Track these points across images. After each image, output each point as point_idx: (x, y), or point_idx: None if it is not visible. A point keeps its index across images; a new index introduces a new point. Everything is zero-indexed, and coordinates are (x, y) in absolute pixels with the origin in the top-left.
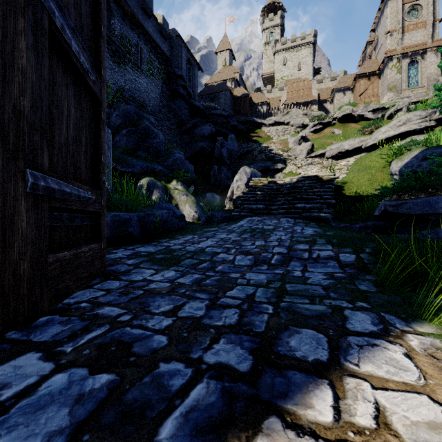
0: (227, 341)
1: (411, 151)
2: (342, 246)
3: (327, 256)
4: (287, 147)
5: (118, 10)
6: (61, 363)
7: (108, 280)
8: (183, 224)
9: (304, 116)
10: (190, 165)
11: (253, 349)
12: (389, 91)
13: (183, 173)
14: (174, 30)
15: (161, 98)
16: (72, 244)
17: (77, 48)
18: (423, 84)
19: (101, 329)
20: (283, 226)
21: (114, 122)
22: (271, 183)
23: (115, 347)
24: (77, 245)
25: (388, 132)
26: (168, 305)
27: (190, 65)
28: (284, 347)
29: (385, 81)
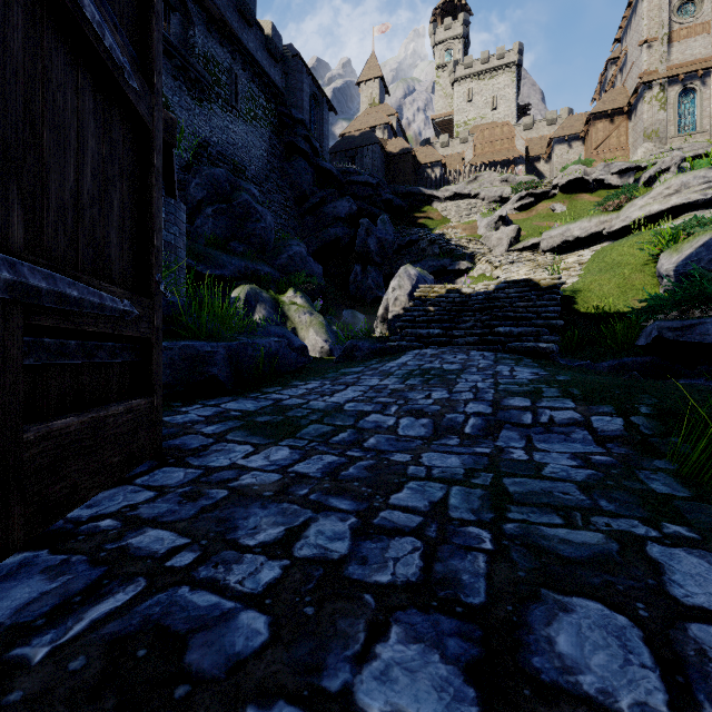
0: (406, 634)
1: (695, 236)
2: (593, 402)
3: (568, 420)
4: (476, 234)
5: (200, 15)
6: (6, 703)
7: (165, 465)
8: (304, 362)
9: (503, 183)
10: (316, 265)
11: (472, 661)
12: (647, 140)
13: (305, 277)
14: (290, 47)
15: (269, 157)
16: (91, 400)
17: (97, 16)
18: (705, 127)
19: (127, 589)
20: (477, 364)
21: (194, 196)
22: (451, 292)
23: (147, 649)
24: (101, 402)
25: (649, 207)
26: (275, 527)
27: (317, 104)
28: (546, 656)
29: (640, 124)
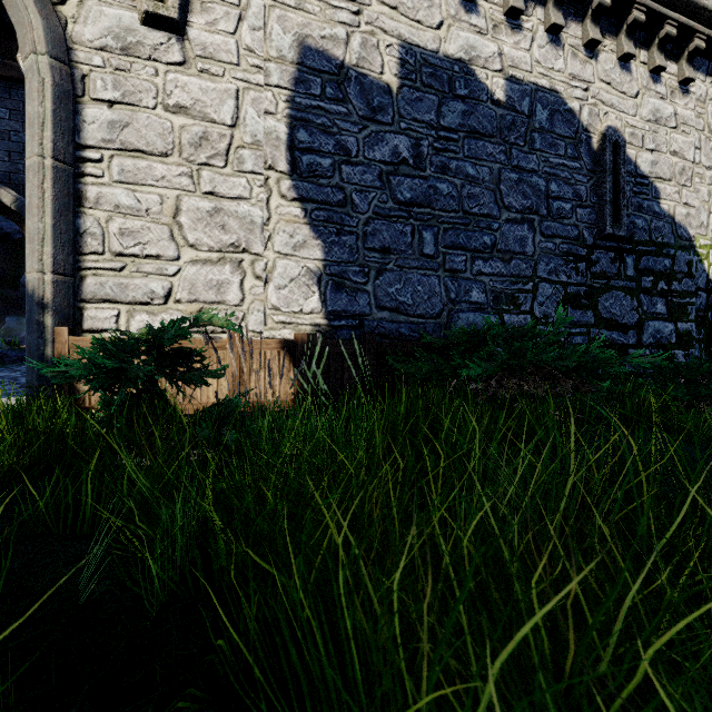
0: None
1: None
2: None
3: None
4: None
5: None
6: None
7: None
8: None
9: None
10: None
11: None
12: None
13: None
14: None
15: None
16: None
17: None
18: None
19: None
20: None
21: None
22: None
23: None
24: None
25: None
26: None
27: None
28: None
29: None
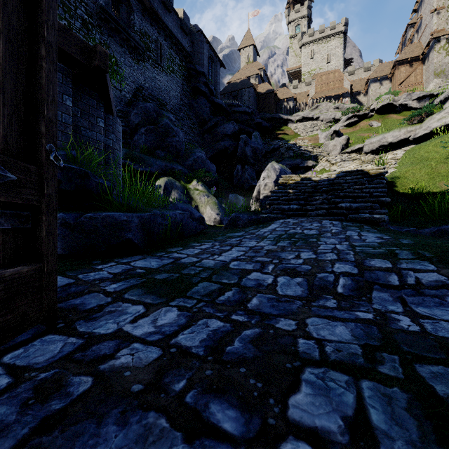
0: None
1: None
2: None
3: (436, 283)
4: (318, 143)
5: (137, 5)
6: None
7: (50, 332)
8: (202, 228)
9: (335, 110)
10: (211, 165)
11: None
12: (436, 77)
13: (204, 172)
14: (195, 26)
15: (181, 96)
16: None
17: None
18: None
19: None
20: (330, 230)
21: (133, 121)
22: (304, 180)
23: None
24: None
25: (444, 119)
26: None
27: (212, 62)
28: None
29: (431, 66)
